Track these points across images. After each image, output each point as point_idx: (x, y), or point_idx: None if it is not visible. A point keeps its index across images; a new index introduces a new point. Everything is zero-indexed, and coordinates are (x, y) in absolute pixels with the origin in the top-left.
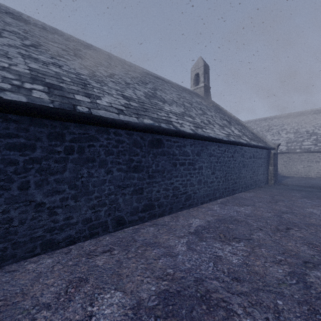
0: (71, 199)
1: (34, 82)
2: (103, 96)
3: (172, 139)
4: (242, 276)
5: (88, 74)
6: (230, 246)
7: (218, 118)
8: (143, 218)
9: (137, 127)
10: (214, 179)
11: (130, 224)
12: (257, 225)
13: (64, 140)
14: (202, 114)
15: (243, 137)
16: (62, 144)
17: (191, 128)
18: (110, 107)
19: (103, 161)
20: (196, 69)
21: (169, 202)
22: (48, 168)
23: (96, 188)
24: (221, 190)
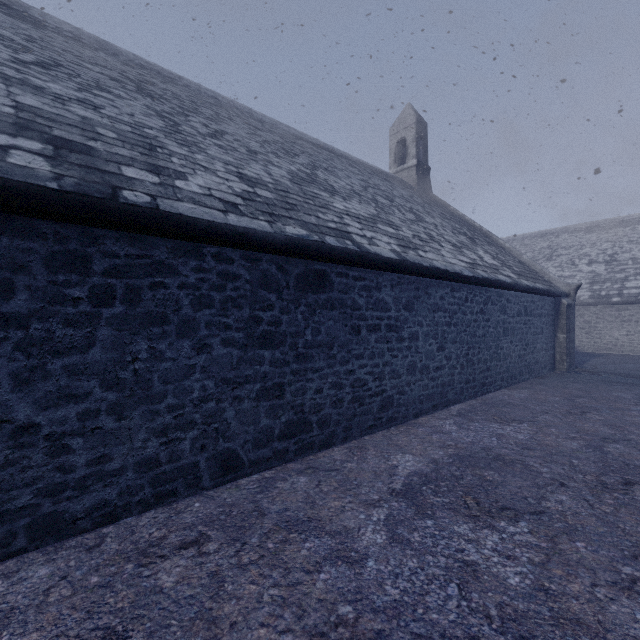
0: (107, 413)
1: (20, 133)
2: (193, 173)
3: (350, 271)
4: (541, 633)
5: (163, 128)
6: (495, 533)
7: (448, 229)
8: (284, 454)
9: (270, 242)
10: (443, 362)
11: (252, 469)
12: (550, 472)
13: (90, 271)
14: (416, 221)
15: (503, 270)
16: (84, 280)
17: (394, 248)
18: (206, 197)
19: (188, 323)
20: (400, 131)
21: (343, 414)
22: (47, 340)
23: (169, 386)
24: (459, 385)
